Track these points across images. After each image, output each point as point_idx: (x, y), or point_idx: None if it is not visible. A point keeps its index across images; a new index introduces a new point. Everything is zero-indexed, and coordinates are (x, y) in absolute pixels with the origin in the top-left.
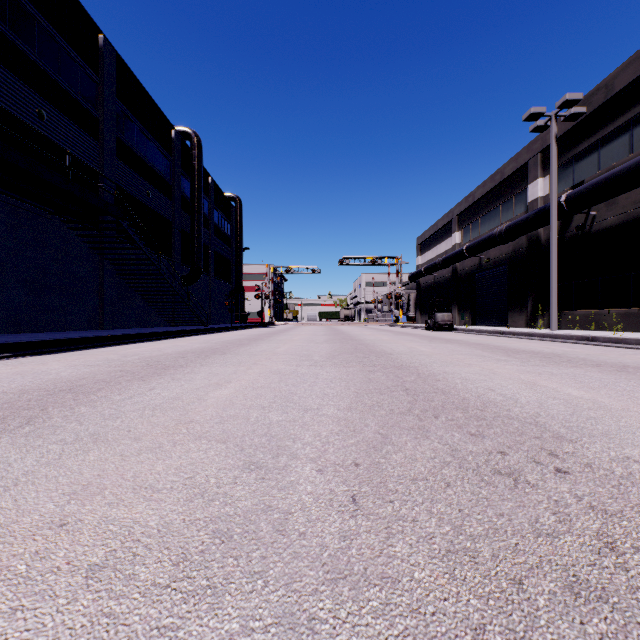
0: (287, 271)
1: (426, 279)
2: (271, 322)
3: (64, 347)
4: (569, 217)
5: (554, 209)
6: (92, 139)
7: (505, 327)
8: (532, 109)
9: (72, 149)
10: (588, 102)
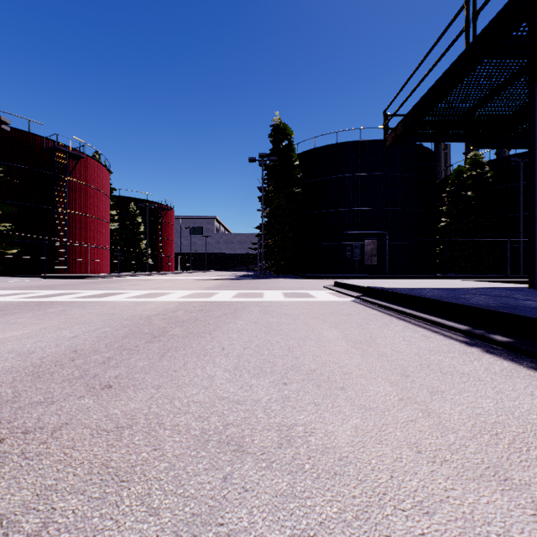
0: None
1: None
2: None
3: None
4: None
5: None
6: None
7: None
8: None
9: None
10: None
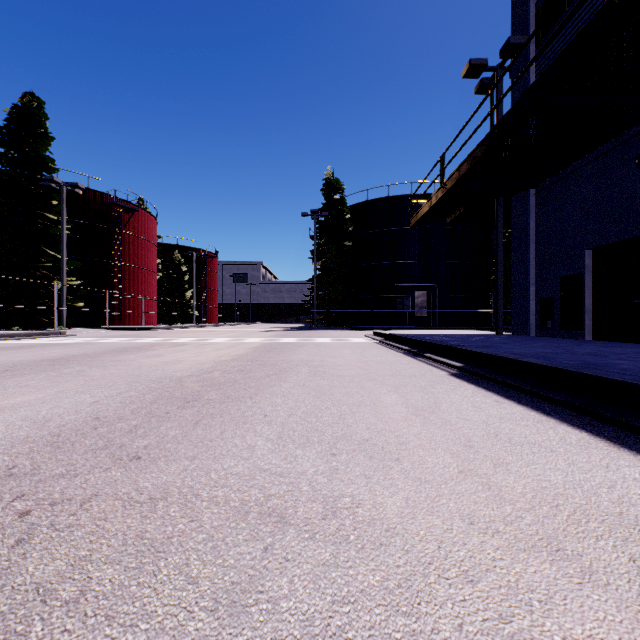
0: None
1: None
2: None
3: (538, 385)
4: None
5: None
6: None
7: None
8: None
9: None
10: None
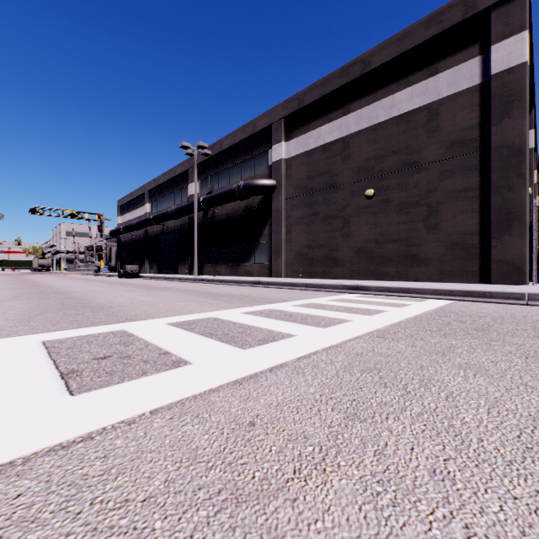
0: None
1: (126, 236)
2: None
3: None
4: (207, 210)
5: (196, 205)
6: None
7: (177, 274)
8: (184, 142)
9: None
10: (214, 148)
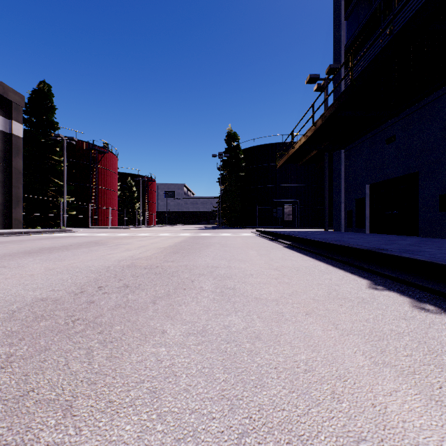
0: None
1: None
2: None
3: (313, 248)
4: None
5: None
6: None
7: None
8: None
9: None
10: None
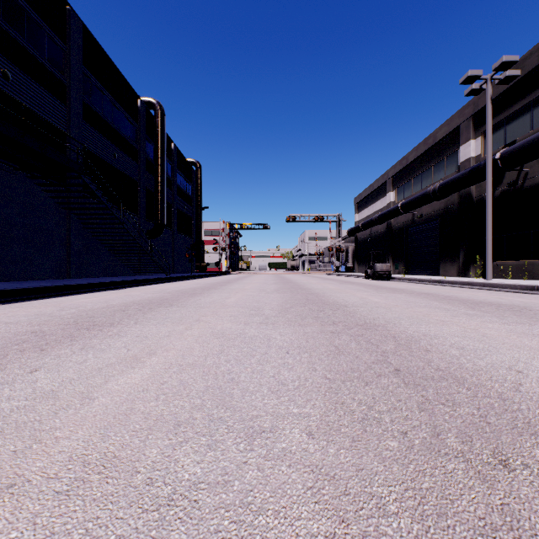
0: (241, 227)
1: (363, 234)
2: (227, 271)
3: (9, 298)
4: (501, 174)
5: (490, 166)
6: (59, 102)
7: (437, 276)
8: (469, 72)
9: (38, 110)
10: (521, 66)
